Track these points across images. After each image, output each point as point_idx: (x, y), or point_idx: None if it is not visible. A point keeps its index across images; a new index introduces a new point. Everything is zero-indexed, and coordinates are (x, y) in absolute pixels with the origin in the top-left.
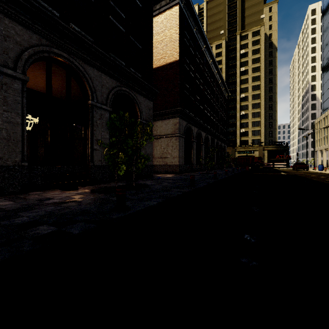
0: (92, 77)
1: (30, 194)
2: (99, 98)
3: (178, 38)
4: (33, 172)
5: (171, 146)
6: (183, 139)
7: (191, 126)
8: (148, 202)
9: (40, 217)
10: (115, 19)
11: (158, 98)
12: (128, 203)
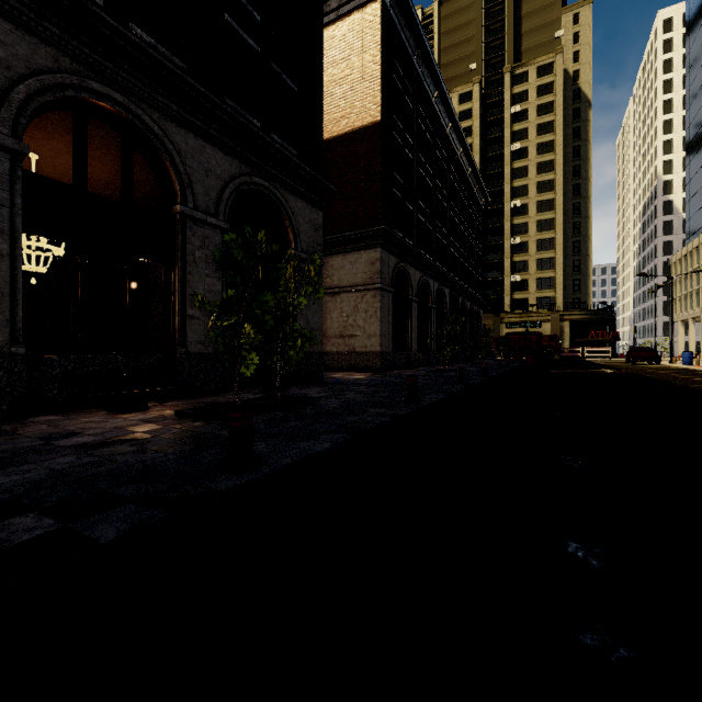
0: (184, 152)
1: (30, 421)
2: (201, 201)
3: (378, 74)
4: (41, 371)
5: (365, 312)
6: (389, 296)
7: (407, 267)
8: (309, 444)
9: (29, 489)
10: (237, 21)
11: (335, 205)
12: (261, 446)
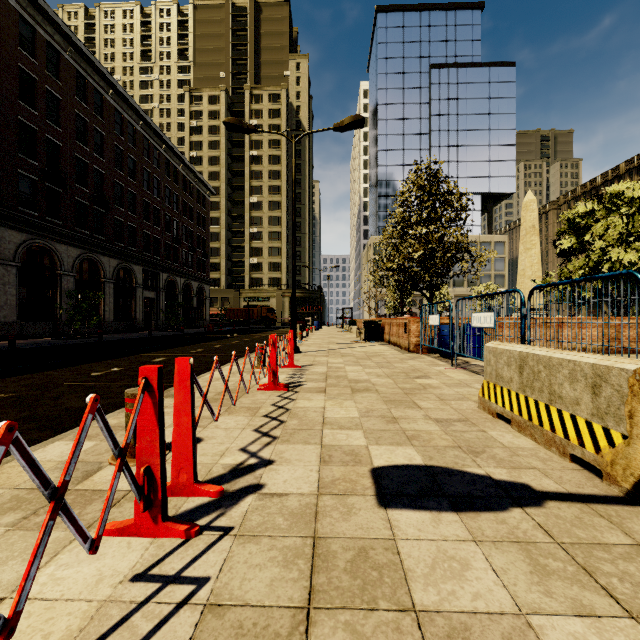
0: None
1: None
2: None
3: None
4: None
5: None
6: (11, 269)
7: (52, 243)
8: None
9: None
10: None
11: None
12: None
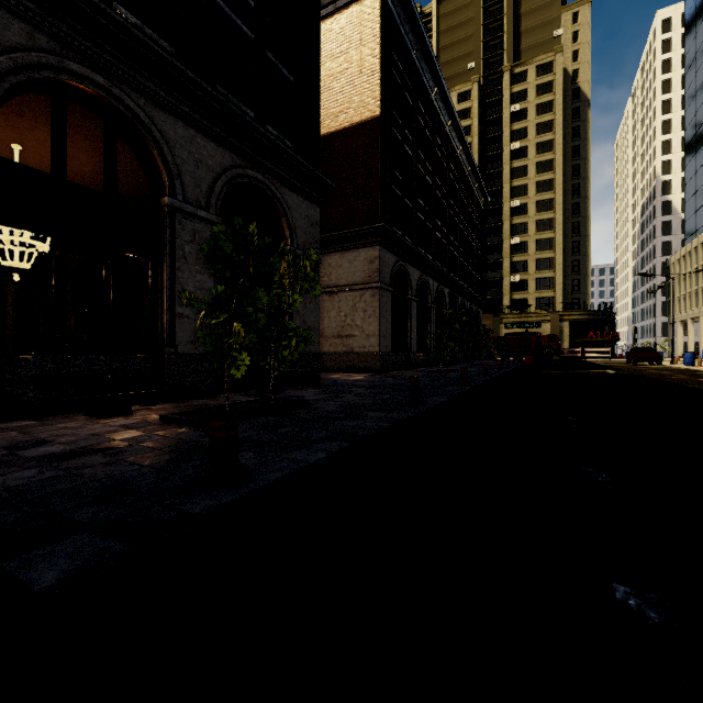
0: (173, 141)
1: (0, 427)
2: (191, 193)
3: (377, 67)
4: (14, 372)
5: (363, 311)
6: (389, 295)
7: (407, 265)
8: (302, 454)
9: None
10: (230, 6)
11: (333, 202)
12: (249, 456)
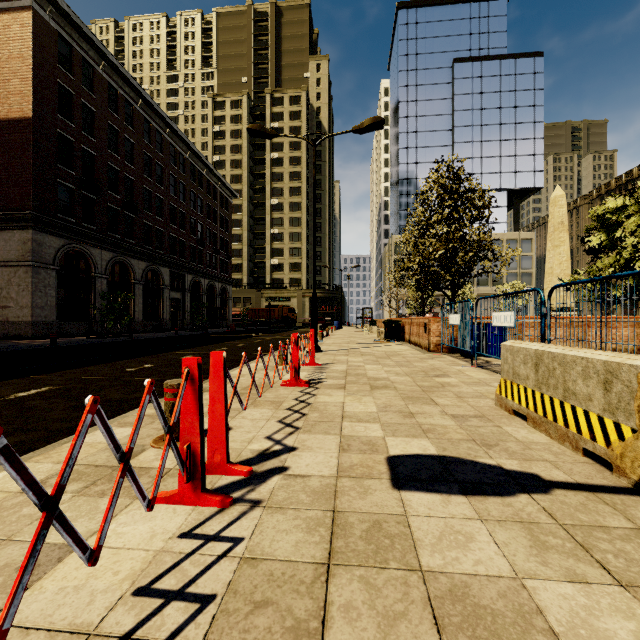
0: None
1: None
2: None
3: (30, 76)
4: None
5: (18, 285)
6: (51, 272)
7: (87, 248)
8: None
9: None
10: None
11: None
12: None
